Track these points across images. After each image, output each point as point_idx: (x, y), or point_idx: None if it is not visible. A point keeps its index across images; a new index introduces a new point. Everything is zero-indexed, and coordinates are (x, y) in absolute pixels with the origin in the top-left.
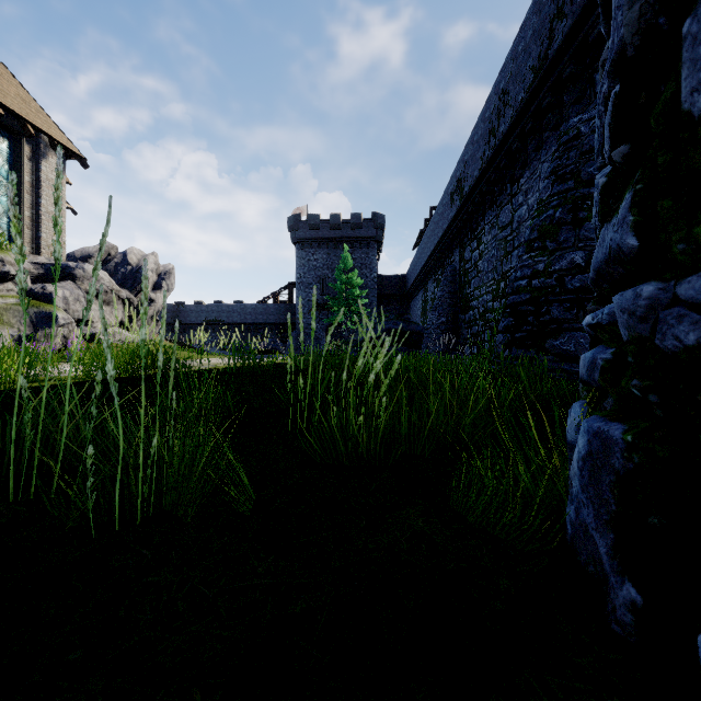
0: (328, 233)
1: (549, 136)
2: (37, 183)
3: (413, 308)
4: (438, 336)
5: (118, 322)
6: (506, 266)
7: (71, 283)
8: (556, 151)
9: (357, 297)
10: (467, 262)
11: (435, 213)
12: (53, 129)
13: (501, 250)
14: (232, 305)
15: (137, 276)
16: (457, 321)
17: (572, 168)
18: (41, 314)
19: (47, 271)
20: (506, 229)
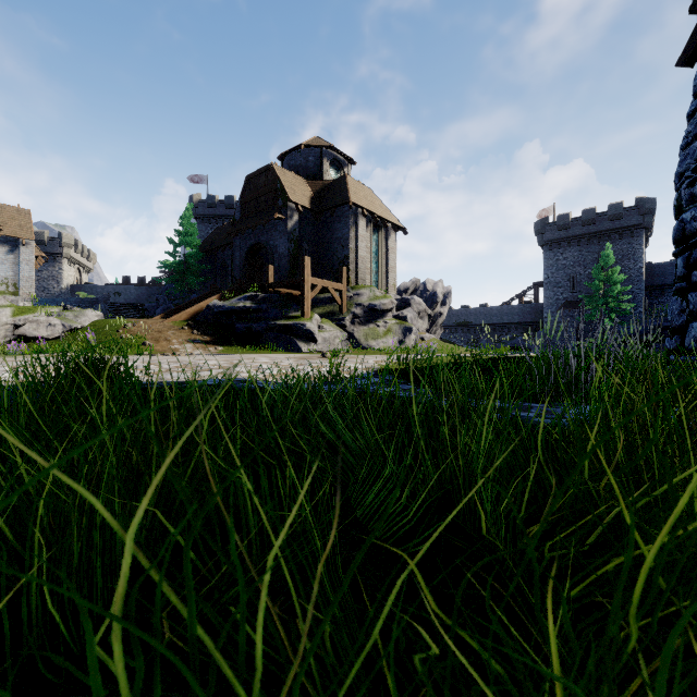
0: (579, 230)
1: None
2: (387, 252)
3: None
4: None
5: (425, 329)
6: None
7: (410, 308)
8: None
9: (616, 293)
10: None
11: None
12: (392, 218)
13: None
14: (479, 308)
15: (433, 298)
16: None
17: None
18: (405, 328)
19: (398, 303)
20: None
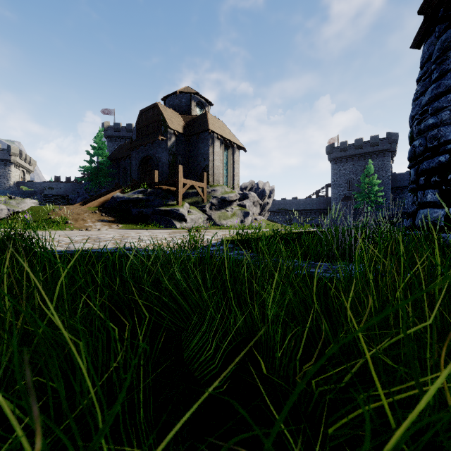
0: (353, 152)
1: None
2: (233, 163)
3: None
4: None
5: (258, 213)
6: None
7: (248, 200)
8: None
9: (375, 191)
10: None
11: None
12: (237, 141)
13: None
14: (292, 200)
15: (263, 193)
16: None
17: None
18: (245, 212)
19: (240, 196)
20: None
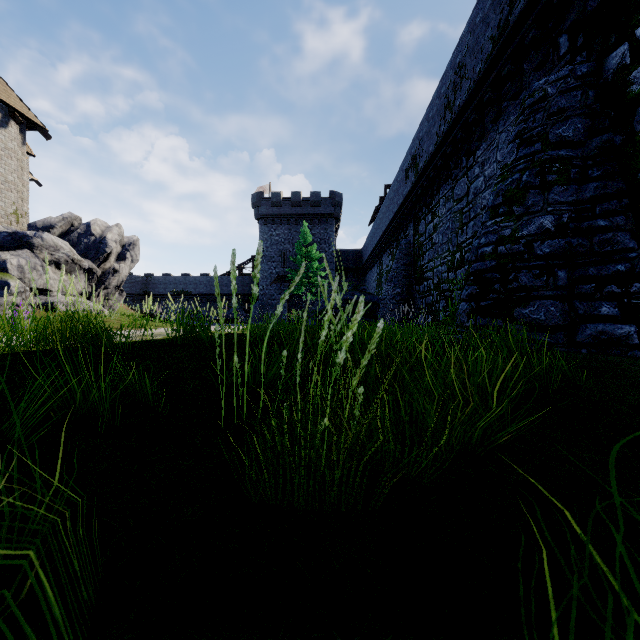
0: (289, 210)
1: (507, 106)
2: None
3: (368, 280)
4: (394, 306)
5: (80, 292)
6: (461, 237)
7: (28, 251)
8: (521, 115)
9: (316, 269)
10: (421, 235)
11: (390, 189)
12: (12, 99)
13: (456, 222)
14: (199, 277)
15: (100, 247)
16: (411, 292)
17: (539, 130)
18: None
19: (3, 239)
20: (461, 201)
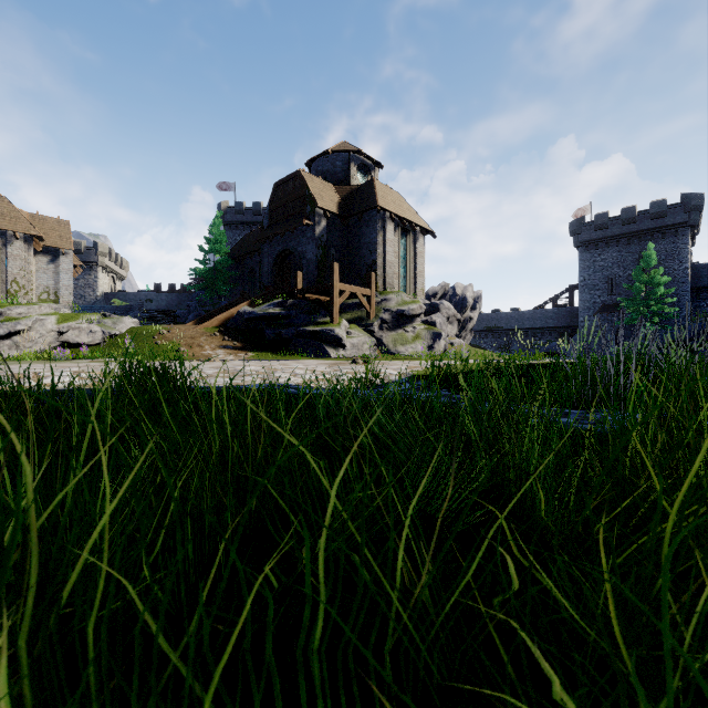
0: (618, 230)
1: None
2: (415, 256)
3: None
4: None
5: (454, 335)
6: None
7: (440, 313)
8: None
9: (659, 296)
10: None
11: None
12: (420, 221)
13: None
14: (510, 312)
15: (463, 303)
16: None
17: None
18: (434, 333)
19: (427, 308)
20: None
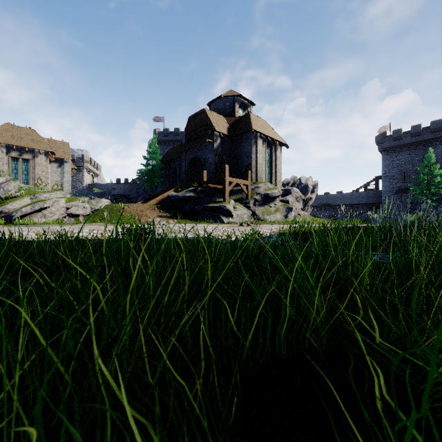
0: (408, 140)
1: None
2: (275, 159)
3: None
4: None
5: (300, 208)
6: None
7: (291, 195)
8: None
9: (437, 182)
10: None
11: None
12: (278, 138)
13: None
14: (336, 194)
15: (306, 188)
16: None
17: None
18: (288, 208)
19: (283, 192)
20: None
